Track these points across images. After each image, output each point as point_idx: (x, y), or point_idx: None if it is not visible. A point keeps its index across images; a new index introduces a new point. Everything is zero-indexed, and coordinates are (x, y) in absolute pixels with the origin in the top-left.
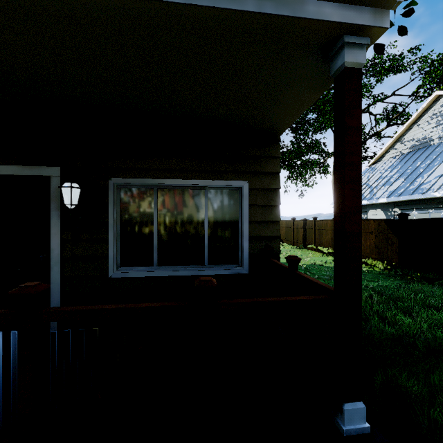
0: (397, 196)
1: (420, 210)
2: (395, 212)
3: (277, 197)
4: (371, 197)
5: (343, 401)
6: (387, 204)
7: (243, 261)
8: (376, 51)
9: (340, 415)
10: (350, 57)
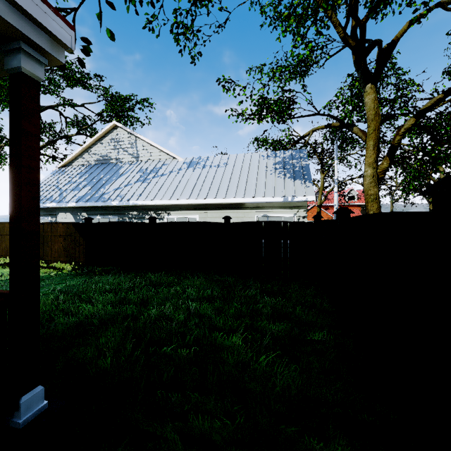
0: (85, 201)
1: (103, 215)
2: (84, 216)
3: None
4: (61, 200)
5: (20, 397)
6: (76, 208)
7: None
8: (60, 67)
9: (16, 413)
10: (28, 65)
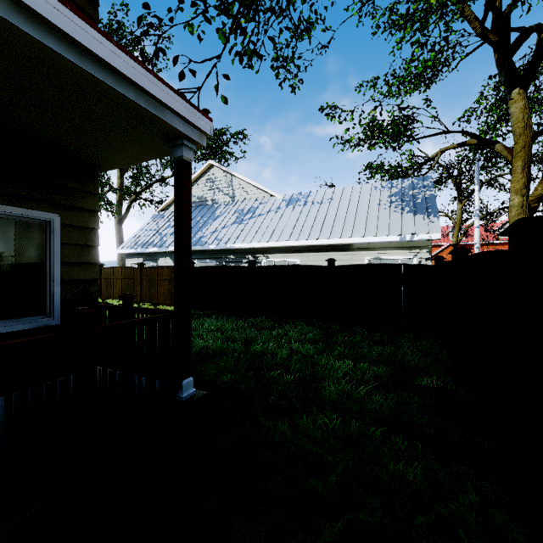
0: None
1: (200, 259)
2: None
3: (96, 237)
4: (162, 245)
5: (182, 380)
6: None
7: (54, 310)
8: None
9: (180, 391)
10: (186, 154)
